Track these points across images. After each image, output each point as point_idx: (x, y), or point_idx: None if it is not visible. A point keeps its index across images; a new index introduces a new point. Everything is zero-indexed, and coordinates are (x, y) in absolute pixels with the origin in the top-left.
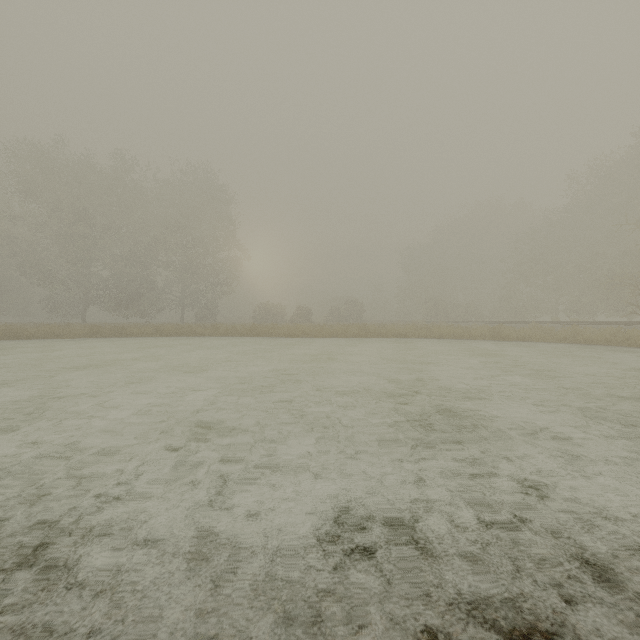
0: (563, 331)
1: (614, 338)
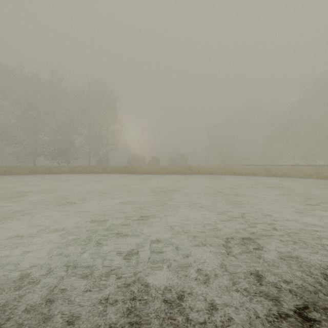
0: (310, 170)
1: None
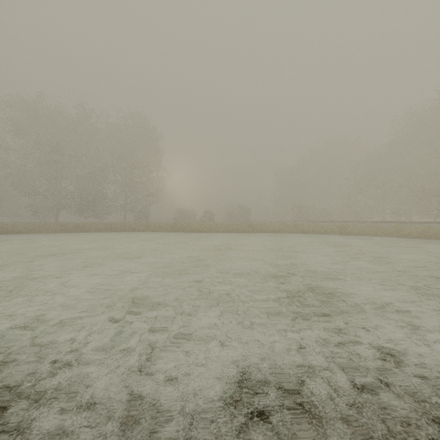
0: (390, 228)
1: (426, 233)
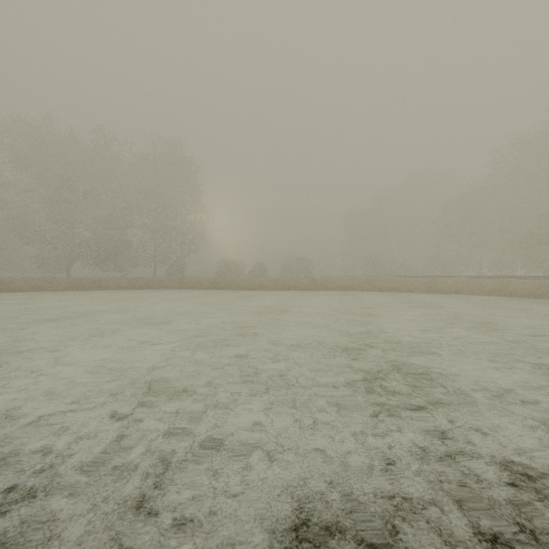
0: (490, 285)
1: (537, 291)
